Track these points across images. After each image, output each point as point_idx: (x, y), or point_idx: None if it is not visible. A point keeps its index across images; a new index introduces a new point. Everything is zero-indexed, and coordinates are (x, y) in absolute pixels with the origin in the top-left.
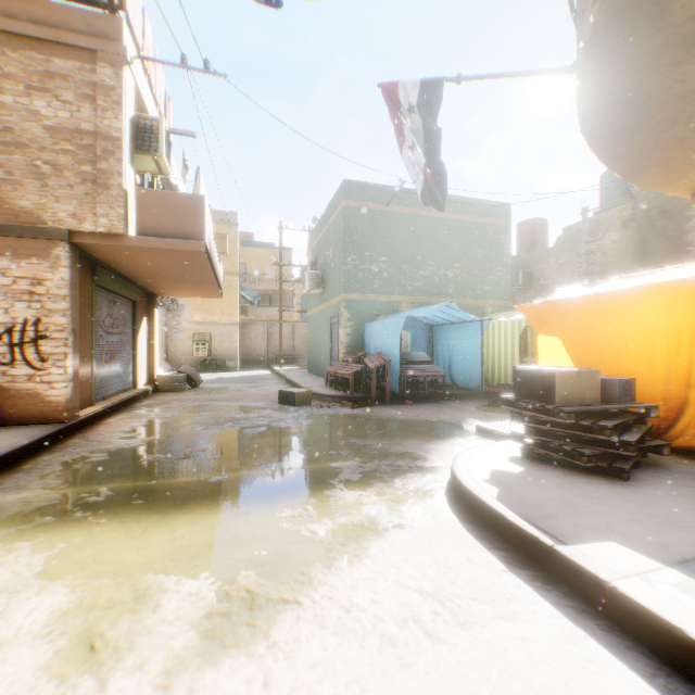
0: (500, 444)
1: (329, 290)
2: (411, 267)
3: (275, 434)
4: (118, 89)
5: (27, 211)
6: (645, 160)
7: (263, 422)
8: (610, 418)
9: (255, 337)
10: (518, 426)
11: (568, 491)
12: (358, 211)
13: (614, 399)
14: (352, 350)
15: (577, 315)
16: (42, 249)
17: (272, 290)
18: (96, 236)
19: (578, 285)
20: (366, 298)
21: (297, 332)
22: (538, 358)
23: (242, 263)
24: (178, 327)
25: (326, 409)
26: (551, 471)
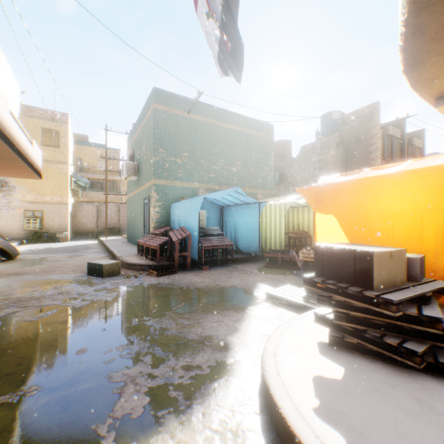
0: (298, 322)
1: (143, 177)
2: (206, 162)
3: (60, 322)
4: None
5: None
6: (437, 42)
7: (56, 303)
8: (426, 303)
9: (87, 214)
10: (299, 290)
11: (425, 421)
12: (166, 114)
13: (414, 277)
14: (160, 225)
15: (351, 196)
16: None
17: (103, 179)
18: None
19: (338, 174)
20: (172, 183)
21: (121, 211)
22: (316, 233)
23: (78, 157)
24: (10, 205)
25: (132, 279)
26: (373, 370)
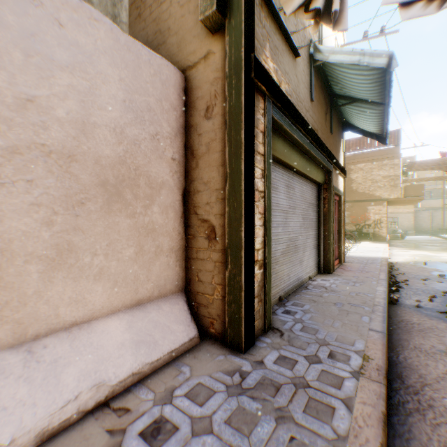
0: None
1: None
2: None
3: None
4: (398, 163)
5: (377, 195)
6: None
7: (445, 247)
8: None
9: (421, 218)
10: None
11: None
12: None
13: None
14: None
15: None
16: (380, 203)
17: (430, 189)
18: (392, 199)
19: None
20: None
21: None
22: None
23: None
24: None
25: None
26: None
